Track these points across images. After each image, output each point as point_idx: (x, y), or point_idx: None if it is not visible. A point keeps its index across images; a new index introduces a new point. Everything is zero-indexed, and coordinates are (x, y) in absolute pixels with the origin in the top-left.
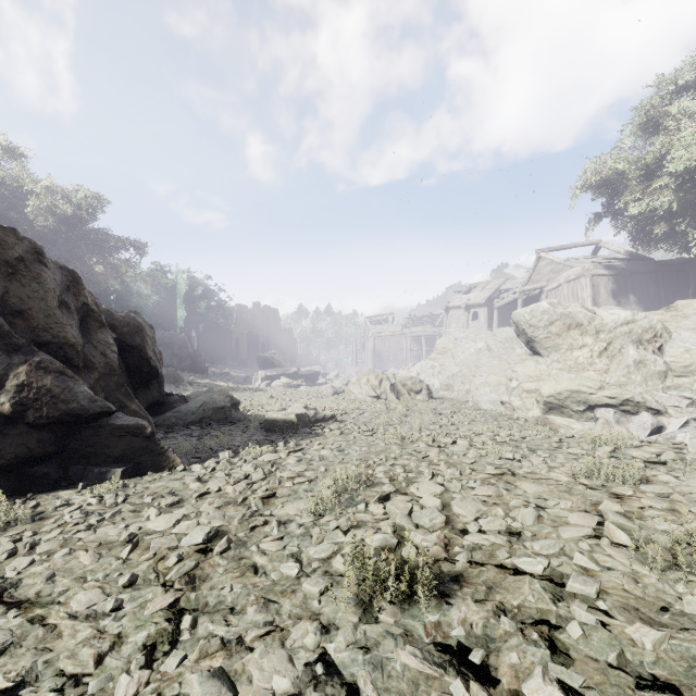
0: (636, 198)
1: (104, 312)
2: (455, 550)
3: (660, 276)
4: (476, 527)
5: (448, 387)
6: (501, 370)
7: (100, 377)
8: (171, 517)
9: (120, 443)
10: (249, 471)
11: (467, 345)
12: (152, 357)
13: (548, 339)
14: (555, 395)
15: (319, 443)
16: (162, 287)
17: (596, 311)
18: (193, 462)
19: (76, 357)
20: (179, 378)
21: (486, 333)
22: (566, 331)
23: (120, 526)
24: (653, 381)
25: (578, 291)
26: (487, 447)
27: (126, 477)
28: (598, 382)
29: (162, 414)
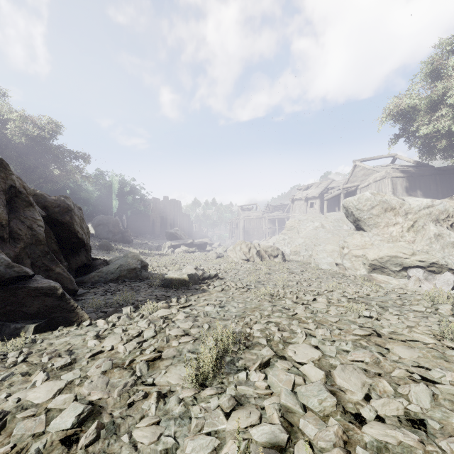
0: (425, 123)
1: (39, 196)
2: (357, 453)
3: (438, 178)
4: (373, 414)
5: (296, 253)
6: (334, 241)
7: (26, 246)
8: (53, 385)
9: (35, 302)
10: (143, 327)
11: (307, 224)
12: (79, 231)
13: (370, 219)
14: (378, 259)
15: (204, 299)
16: (102, 186)
17: (404, 199)
18: (100, 316)
19: (1, 229)
20: (111, 247)
21: (320, 216)
22: (383, 213)
23: (1, 396)
24: (448, 249)
25: (382, 188)
26: (344, 304)
27: (39, 332)
28: (411, 249)
29: (88, 274)
